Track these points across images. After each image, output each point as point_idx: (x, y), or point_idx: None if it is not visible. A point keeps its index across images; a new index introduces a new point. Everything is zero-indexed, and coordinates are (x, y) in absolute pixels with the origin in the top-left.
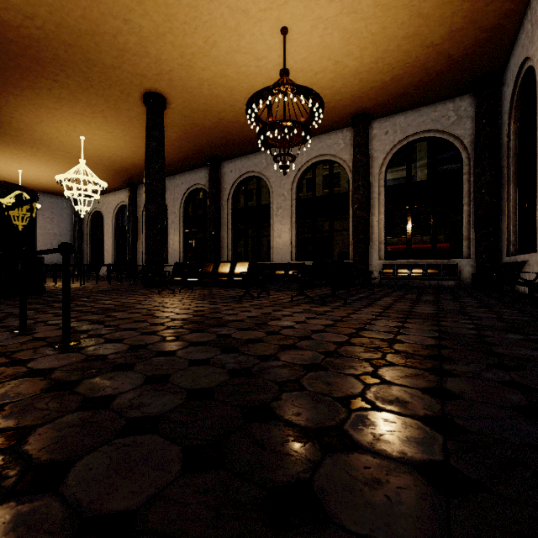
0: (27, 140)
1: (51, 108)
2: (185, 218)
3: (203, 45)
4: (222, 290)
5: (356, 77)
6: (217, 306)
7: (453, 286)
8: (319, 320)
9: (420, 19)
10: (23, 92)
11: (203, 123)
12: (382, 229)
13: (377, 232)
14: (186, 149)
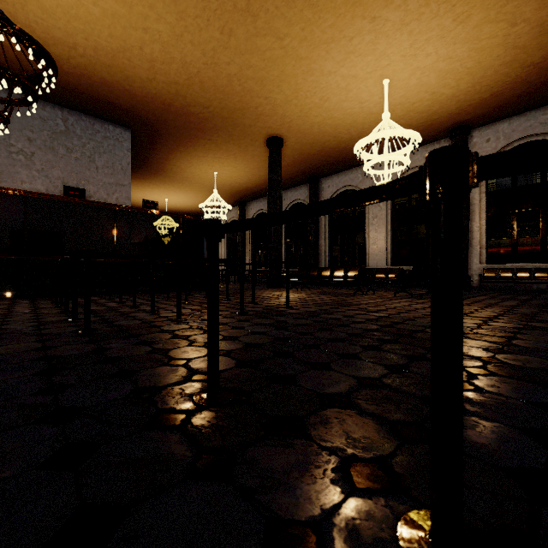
0: (178, 179)
1: (201, 156)
2: (286, 230)
3: (318, 102)
4: (331, 290)
5: (452, 100)
6: (341, 298)
7: None
8: (419, 305)
9: (517, 50)
10: (187, 149)
11: (308, 152)
12: (483, 234)
13: (478, 237)
14: (291, 172)
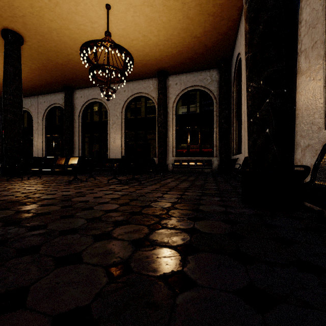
0: None
1: None
2: (47, 127)
3: (48, 3)
4: (66, 177)
5: (156, 47)
6: (47, 188)
7: (209, 171)
8: (112, 195)
9: (189, 20)
10: None
11: (56, 60)
12: (174, 139)
13: (171, 141)
14: (45, 77)
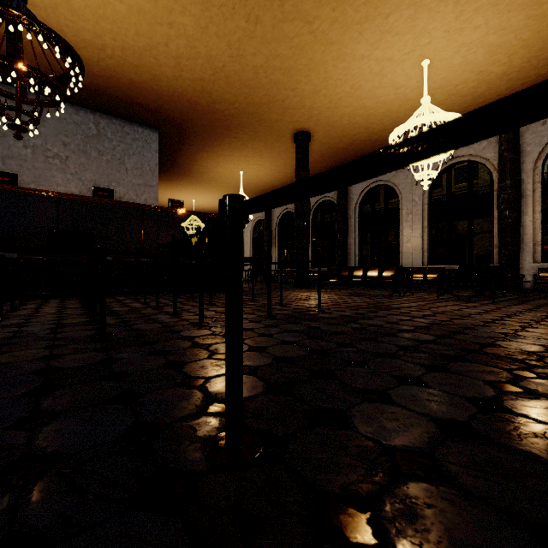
0: (204, 179)
1: (227, 155)
2: (313, 228)
3: (349, 90)
4: (362, 290)
5: (502, 79)
6: (376, 300)
7: None
8: (471, 310)
9: None
10: (213, 148)
11: (337, 146)
12: (538, 229)
13: (531, 232)
14: (318, 168)
